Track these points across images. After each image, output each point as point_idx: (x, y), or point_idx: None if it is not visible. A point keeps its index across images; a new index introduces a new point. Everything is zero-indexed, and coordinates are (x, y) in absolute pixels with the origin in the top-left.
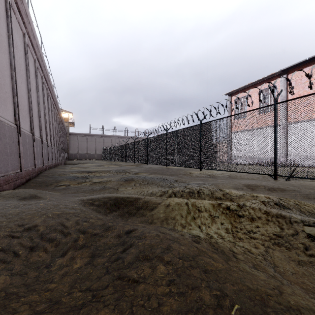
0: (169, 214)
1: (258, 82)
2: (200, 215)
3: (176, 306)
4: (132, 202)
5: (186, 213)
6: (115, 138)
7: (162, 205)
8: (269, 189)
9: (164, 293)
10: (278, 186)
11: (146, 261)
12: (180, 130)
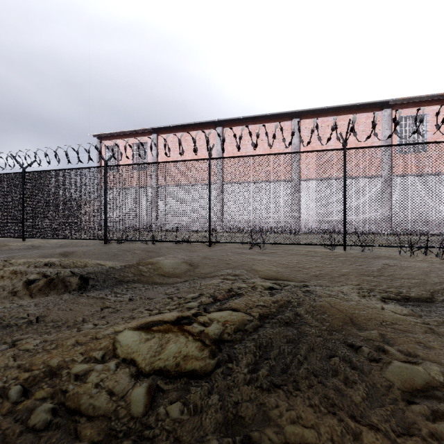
0: None
1: (132, 133)
2: None
3: None
4: None
5: None
6: None
7: None
8: (84, 253)
9: None
10: (94, 250)
11: None
12: None
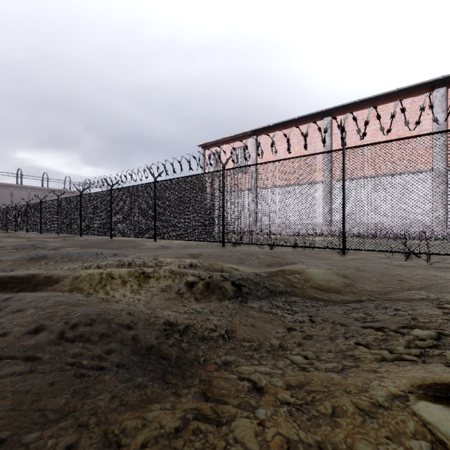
0: (76, 285)
1: (232, 139)
2: (112, 282)
3: (32, 320)
4: (28, 279)
5: (97, 282)
6: (20, 189)
7: (70, 277)
8: (210, 255)
9: (26, 319)
10: (217, 252)
11: (19, 311)
12: (131, 188)
